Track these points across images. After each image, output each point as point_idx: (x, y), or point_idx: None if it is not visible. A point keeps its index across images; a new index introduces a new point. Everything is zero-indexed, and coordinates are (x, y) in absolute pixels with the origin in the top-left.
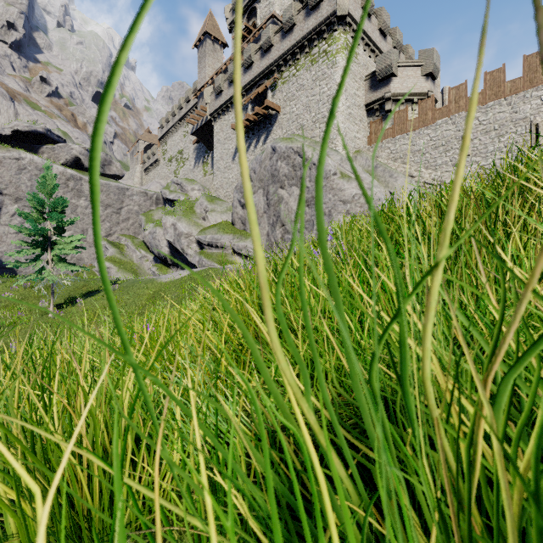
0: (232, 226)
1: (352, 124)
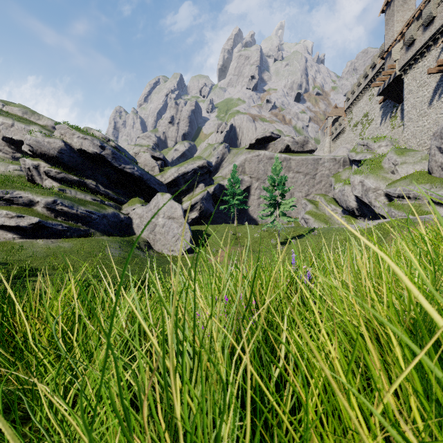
0: (427, 175)
1: None
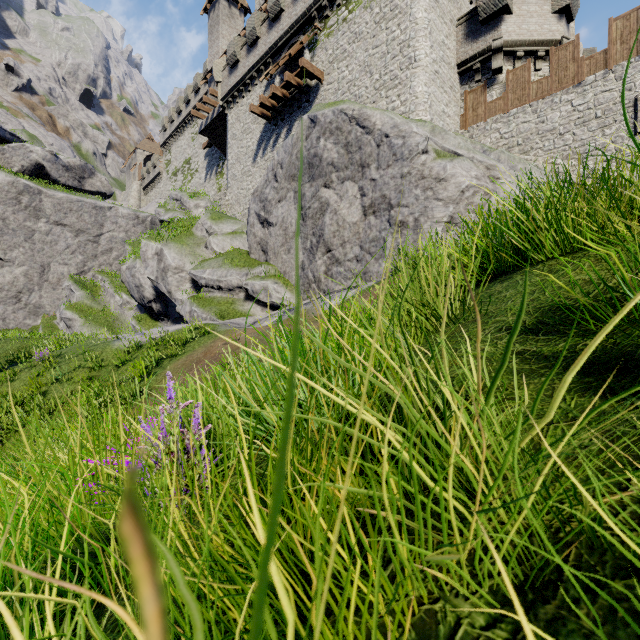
0: (247, 255)
1: (440, 90)
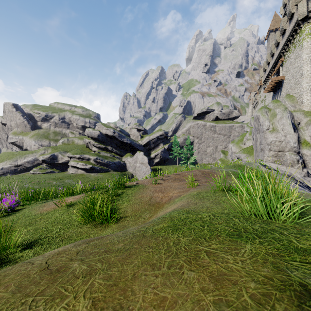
0: (252, 148)
1: None
